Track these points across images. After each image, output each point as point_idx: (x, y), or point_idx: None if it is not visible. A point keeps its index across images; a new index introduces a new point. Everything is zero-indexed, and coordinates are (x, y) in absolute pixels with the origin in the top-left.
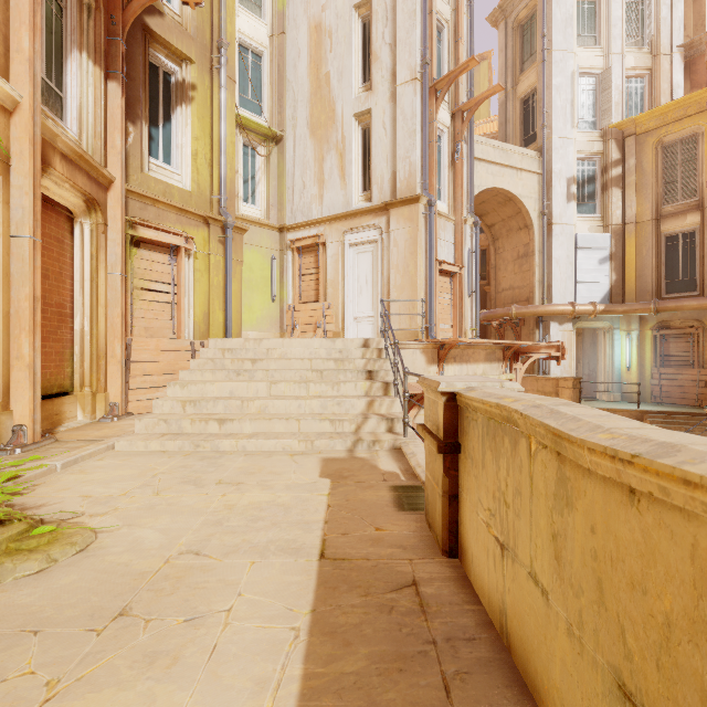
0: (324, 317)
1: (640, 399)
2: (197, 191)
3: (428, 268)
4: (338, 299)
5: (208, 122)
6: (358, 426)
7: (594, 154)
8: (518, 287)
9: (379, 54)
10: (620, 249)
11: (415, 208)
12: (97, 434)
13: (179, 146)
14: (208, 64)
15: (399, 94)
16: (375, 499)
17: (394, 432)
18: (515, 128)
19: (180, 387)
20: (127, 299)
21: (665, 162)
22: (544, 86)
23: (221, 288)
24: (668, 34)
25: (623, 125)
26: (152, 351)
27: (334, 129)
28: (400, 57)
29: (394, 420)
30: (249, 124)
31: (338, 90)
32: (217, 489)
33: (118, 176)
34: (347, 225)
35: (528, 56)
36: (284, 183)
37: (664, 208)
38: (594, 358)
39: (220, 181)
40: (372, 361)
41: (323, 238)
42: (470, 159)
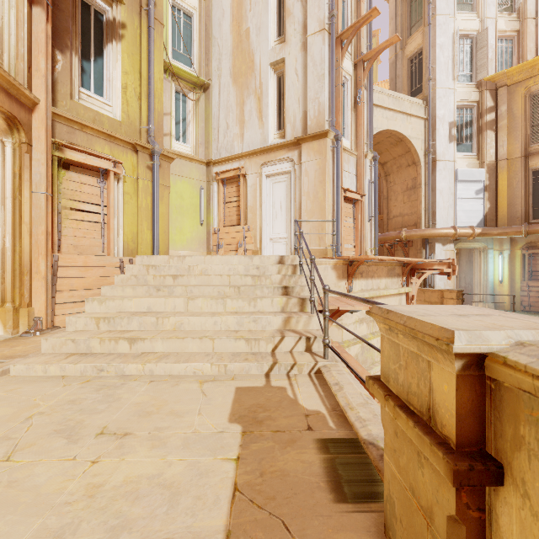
0: (244, 238)
1: (510, 308)
2: (126, 121)
3: (334, 195)
4: (256, 223)
5: (137, 59)
6: (275, 346)
7: (471, 102)
8: (407, 214)
9: (292, 10)
10: (493, 181)
11: (324, 142)
12: (6, 353)
13: (110, 79)
14: (137, 6)
15: (309, 43)
16: (300, 471)
17: (313, 352)
18: (403, 83)
19: (98, 303)
20: (54, 218)
21: (532, 108)
22: (429, 45)
23: (149, 210)
24: (534, 2)
25: (496, 77)
26: (80, 268)
27: (253, 77)
28: (310, 11)
29: (313, 339)
30: (180, 73)
31: (256, 43)
32: (91, 448)
33: (42, 98)
34: (264, 159)
35: (415, 23)
36: (210, 125)
37: (531, 147)
38: (470, 273)
39: (148, 113)
40: (288, 277)
41: (243, 170)
42: (369, 103)
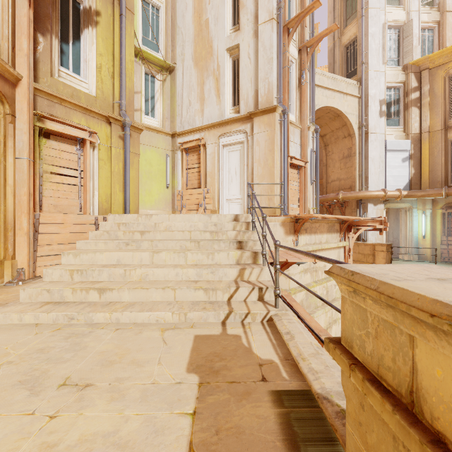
0: (204, 199)
1: (432, 259)
2: (101, 97)
3: (282, 162)
4: (215, 186)
5: (110, 42)
6: (230, 295)
7: (399, 83)
8: (343, 179)
9: (245, 3)
10: (417, 151)
11: (273, 116)
12: None
13: (86, 60)
14: None
15: (260, 31)
16: (255, 428)
17: (265, 301)
18: (340, 67)
19: (73, 256)
20: (36, 181)
21: (451, 88)
22: (362, 34)
23: (121, 175)
24: None
25: (420, 62)
26: (59, 224)
27: (211, 61)
28: (261, 3)
29: (265, 289)
30: (149, 57)
31: (215, 31)
32: (51, 401)
33: (25, 74)
34: (221, 131)
35: (350, 15)
36: (175, 102)
37: (450, 121)
38: (397, 229)
39: (120, 89)
40: (242, 233)
41: (203, 140)
42: (311, 83)
